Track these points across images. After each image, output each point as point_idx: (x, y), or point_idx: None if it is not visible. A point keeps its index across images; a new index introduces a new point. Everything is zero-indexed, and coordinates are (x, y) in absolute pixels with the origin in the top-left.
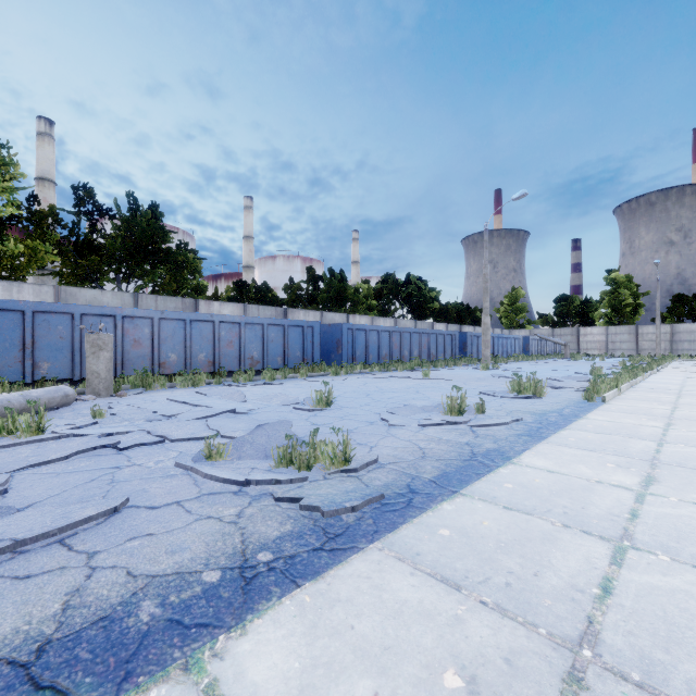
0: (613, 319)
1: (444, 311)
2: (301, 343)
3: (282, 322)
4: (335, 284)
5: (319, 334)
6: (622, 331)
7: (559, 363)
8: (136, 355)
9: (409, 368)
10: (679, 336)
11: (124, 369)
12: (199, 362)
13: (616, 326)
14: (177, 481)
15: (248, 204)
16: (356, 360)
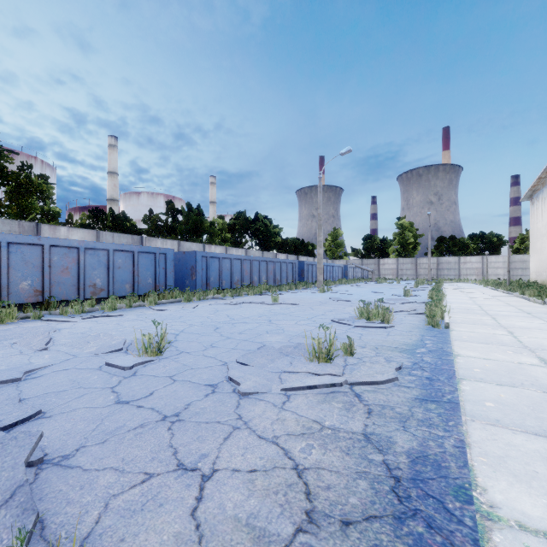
0: (401, 253)
1: (285, 244)
2: (153, 269)
3: (131, 248)
4: (193, 217)
5: (172, 261)
6: (407, 261)
7: (372, 286)
8: None
9: (258, 292)
10: (442, 265)
11: None
12: (21, 292)
13: (403, 258)
14: None
15: (112, 143)
16: (210, 286)
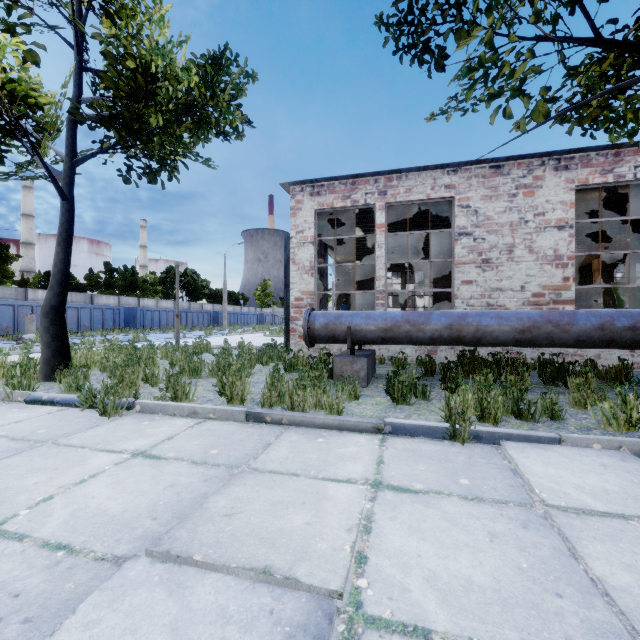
0: None
1: (213, 295)
2: (113, 318)
3: (102, 307)
4: (129, 276)
5: (123, 313)
6: None
7: None
8: (24, 324)
9: None
10: None
11: (18, 331)
12: None
13: None
14: None
15: (28, 185)
16: (146, 327)
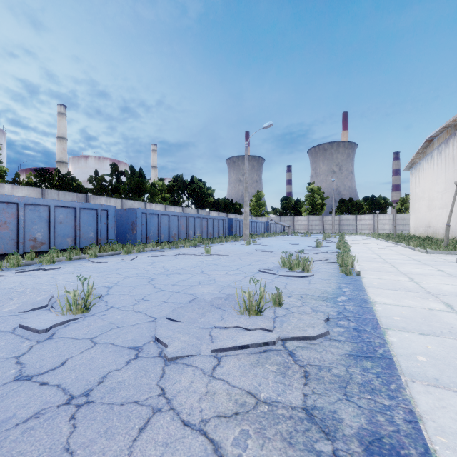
0: (311, 211)
1: (216, 203)
2: (95, 224)
3: (72, 204)
4: (135, 178)
5: (113, 217)
6: (316, 218)
7: (289, 238)
8: None
9: (193, 244)
10: (343, 222)
11: None
12: None
13: (313, 216)
14: None
15: (61, 111)
16: (149, 239)
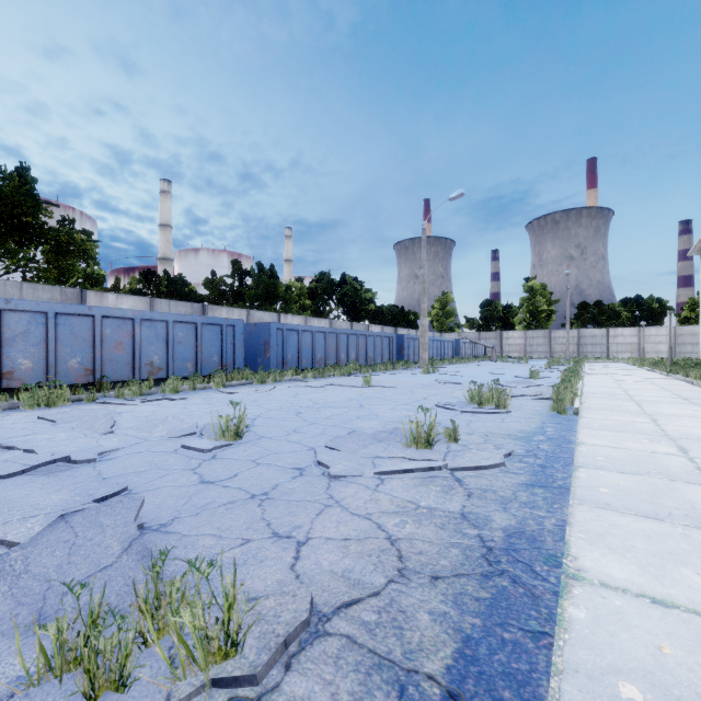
0: (531, 323)
1: (379, 313)
2: (219, 345)
3: (193, 319)
4: (264, 280)
5: (242, 334)
6: (538, 335)
7: (491, 366)
8: None
9: (346, 373)
10: (584, 340)
11: None
12: (70, 370)
13: (533, 331)
14: None
15: (165, 189)
16: (287, 365)
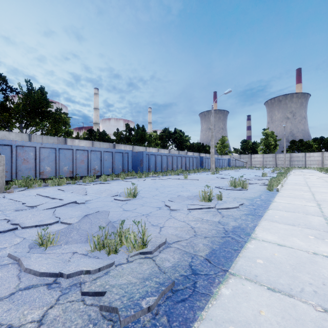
0: (266, 151)
1: (192, 146)
2: (122, 161)
3: (111, 150)
4: (140, 132)
5: (131, 156)
6: (270, 156)
7: (245, 171)
8: (25, 167)
9: (176, 173)
10: (293, 158)
11: (17, 175)
12: (64, 171)
13: (267, 154)
14: (4, 272)
15: (96, 92)
16: (150, 170)
